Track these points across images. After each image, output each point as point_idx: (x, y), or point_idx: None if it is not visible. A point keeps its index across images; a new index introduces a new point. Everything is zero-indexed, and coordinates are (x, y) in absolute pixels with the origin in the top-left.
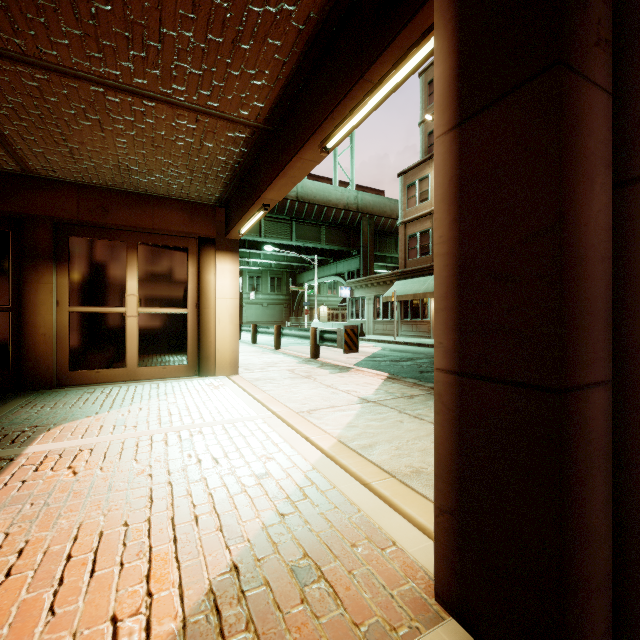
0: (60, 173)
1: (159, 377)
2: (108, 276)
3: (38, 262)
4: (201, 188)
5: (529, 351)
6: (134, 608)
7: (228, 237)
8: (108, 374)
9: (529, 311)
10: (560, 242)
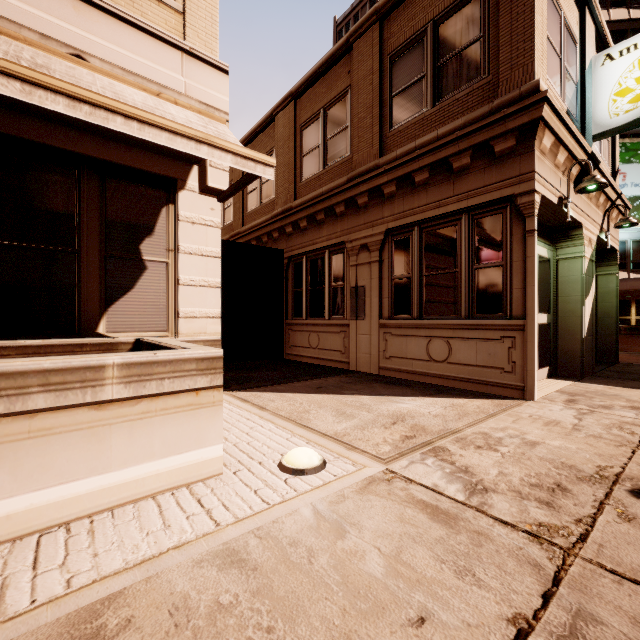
0: None
1: None
2: (625, 309)
3: None
4: None
5: None
6: None
7: None
8: None
9: None
10: None
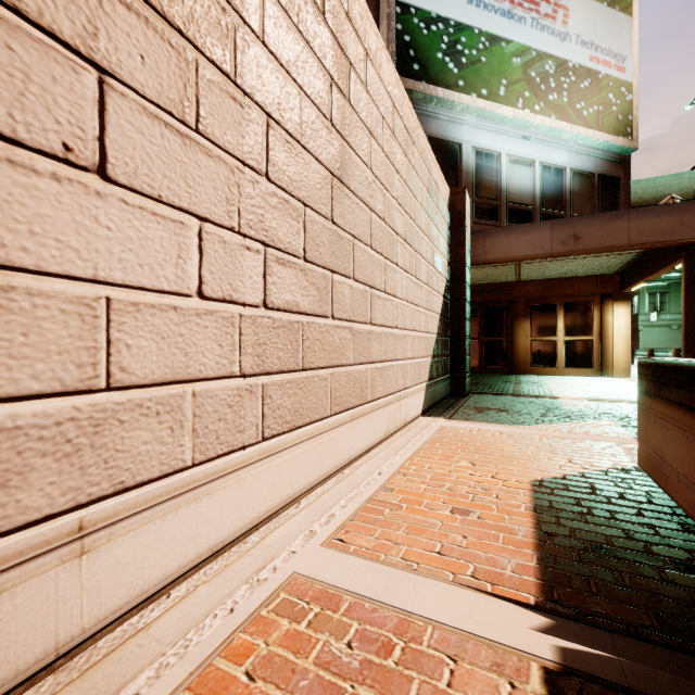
0: (531, 278)
1: (575, 375)
2: (548, 321)
3: (519, 318)
4: (604, 270)
5: (691, 345)
6: (604, 395)
7: (622, 292)
8: (548, 371)
9: (691, 338)
10: (693, 326)
